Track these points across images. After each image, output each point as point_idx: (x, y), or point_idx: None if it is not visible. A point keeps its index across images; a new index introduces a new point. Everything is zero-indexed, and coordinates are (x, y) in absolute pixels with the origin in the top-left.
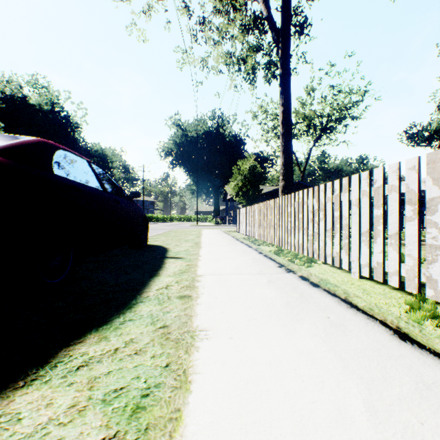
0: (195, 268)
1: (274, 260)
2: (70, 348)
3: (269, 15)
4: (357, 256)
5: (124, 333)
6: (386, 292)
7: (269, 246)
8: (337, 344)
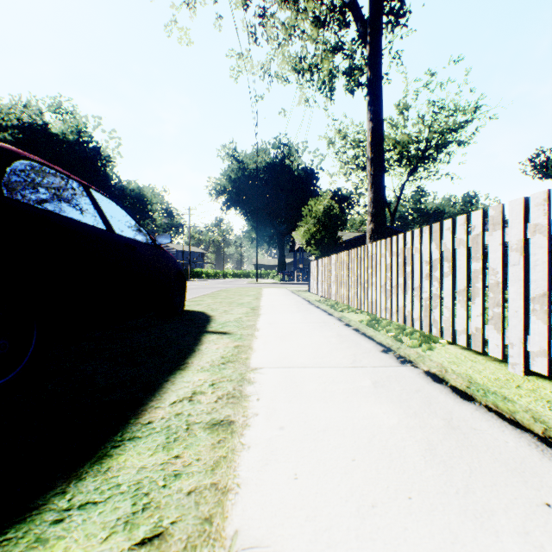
0: (247, 353)
1: (372, 338)
2: None
3: None
4: (522, 337)
5: None
6: None
7: (356, 313)
8: None
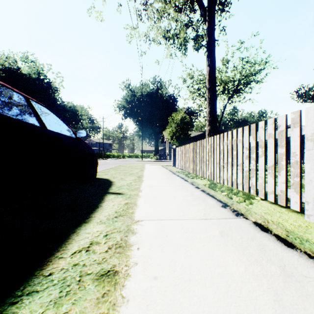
0: (133, 209)
1: (214, 196)
2: None
3: None
4: None
5: None
6: None
7: (201, 179)
8: None
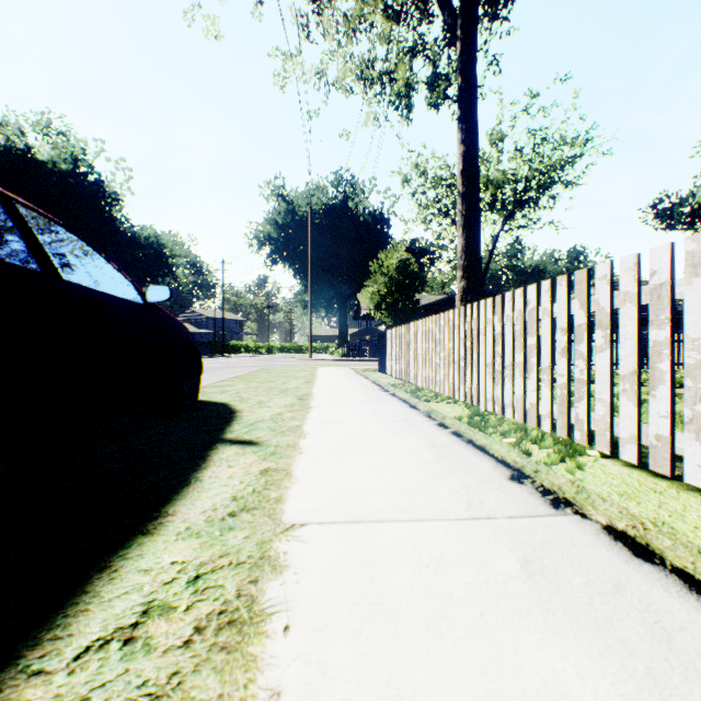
0: (281, 488)
1: (486, 450)
2: None
3: None
4: None
5: None
6: None
7: (448, 403)
8: None
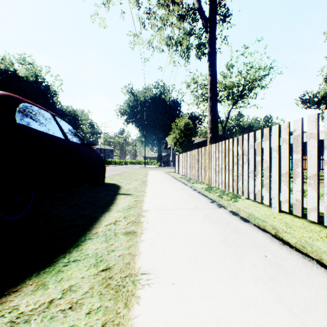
0: (141, 204)
1: (206, 196)
2: (1, 301)
3: (199, 6)
4: (277, 194)
5: (64, 277)
6: (306, 226)
7: (200, 184)
8: (284, 292)
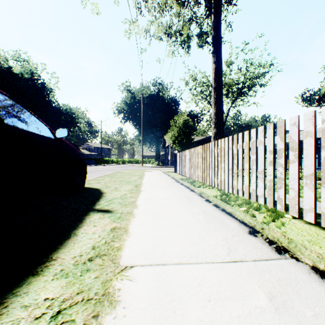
0: (121, 240)
1: (233, 215)
2: None
3: None
4: None
5: None
6: None
7: (209, 188)
8: None
